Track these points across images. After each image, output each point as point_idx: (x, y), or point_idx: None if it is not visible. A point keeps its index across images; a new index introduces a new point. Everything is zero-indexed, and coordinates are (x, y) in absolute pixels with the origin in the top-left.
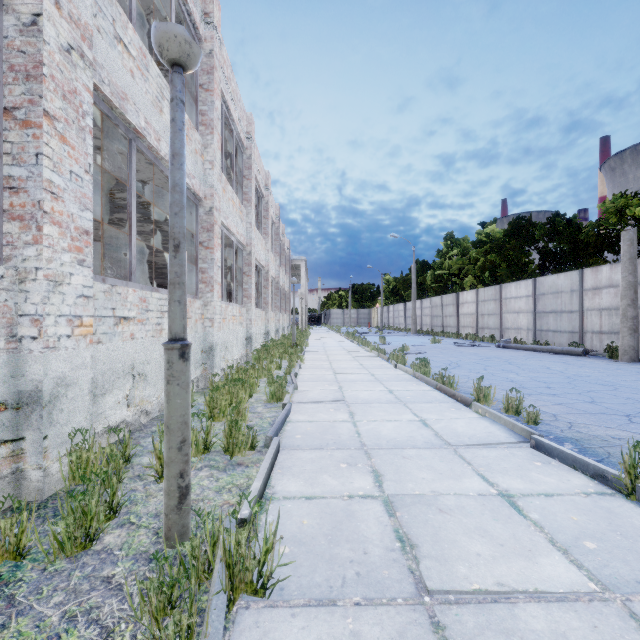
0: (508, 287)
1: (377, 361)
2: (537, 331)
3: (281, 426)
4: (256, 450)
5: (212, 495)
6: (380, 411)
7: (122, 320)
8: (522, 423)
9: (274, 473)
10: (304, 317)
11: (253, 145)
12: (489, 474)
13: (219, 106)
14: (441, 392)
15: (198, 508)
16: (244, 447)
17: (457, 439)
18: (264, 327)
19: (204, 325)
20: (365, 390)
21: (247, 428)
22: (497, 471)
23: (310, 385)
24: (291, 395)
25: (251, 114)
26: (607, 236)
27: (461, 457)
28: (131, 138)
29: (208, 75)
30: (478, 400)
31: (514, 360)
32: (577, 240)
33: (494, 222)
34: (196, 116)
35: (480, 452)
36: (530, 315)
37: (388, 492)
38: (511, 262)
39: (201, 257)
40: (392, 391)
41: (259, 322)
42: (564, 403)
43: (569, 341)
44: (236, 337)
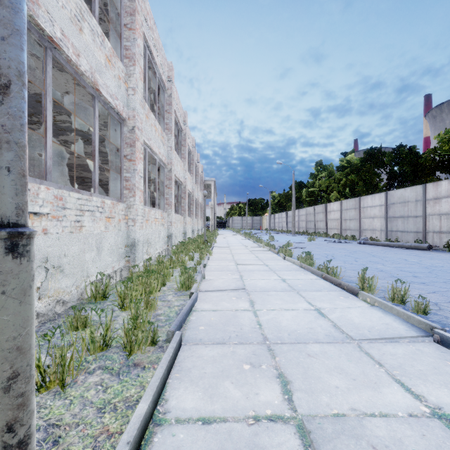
0: (365, 199)
1: (269, 254)
2: (388, 231)
3: (186, 316)
4: (157, 345)
5: (91, 416)
6: (277, 299)
7: (31, 215)
8: (411, 312)
9: (171, 378)
10: (214, 222)
11: (173, 87)
12: (408, 380)
13: (141, 44)
14: (327, 281)
15: (66, 441)
16: (145, 342)
17: (357, 332)
18: (183, 228)
19: (127, 224)
20: (262, 279)
21: (149, 322)
22: (415, 376)
23: (216, 274)
24: (198, 284)
25: (171, 62)
26: (441, 160)
27: (368, 355)
28: (46, 46)
29: (131, 16)
30: (362, 289)
31: (376, 253)
32: (417, 164)
33: (353, 152)
34: (121, 50)
35: (385, 348)
36: (383, 219)
37: (301, 411)
38: (365, 181)
39: (125, 168)
40: (285, 280)
41: (178, 224)
42: (437, 291)
43: (414, 239)
44: (158, 235)
